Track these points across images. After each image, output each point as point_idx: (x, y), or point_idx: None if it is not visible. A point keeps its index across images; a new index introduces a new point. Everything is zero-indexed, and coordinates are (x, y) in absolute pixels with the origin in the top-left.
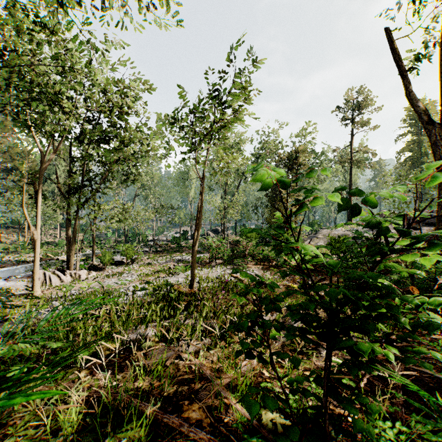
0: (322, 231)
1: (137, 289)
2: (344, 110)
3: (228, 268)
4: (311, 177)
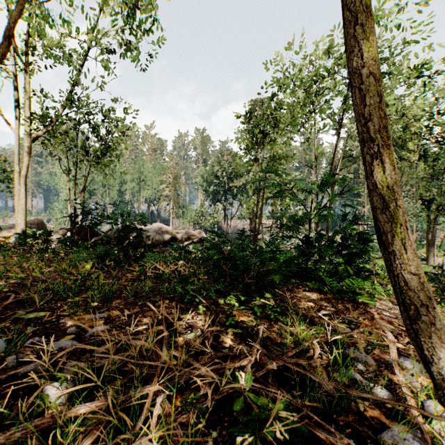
0: None
1: None
2: None
3: None
4: None
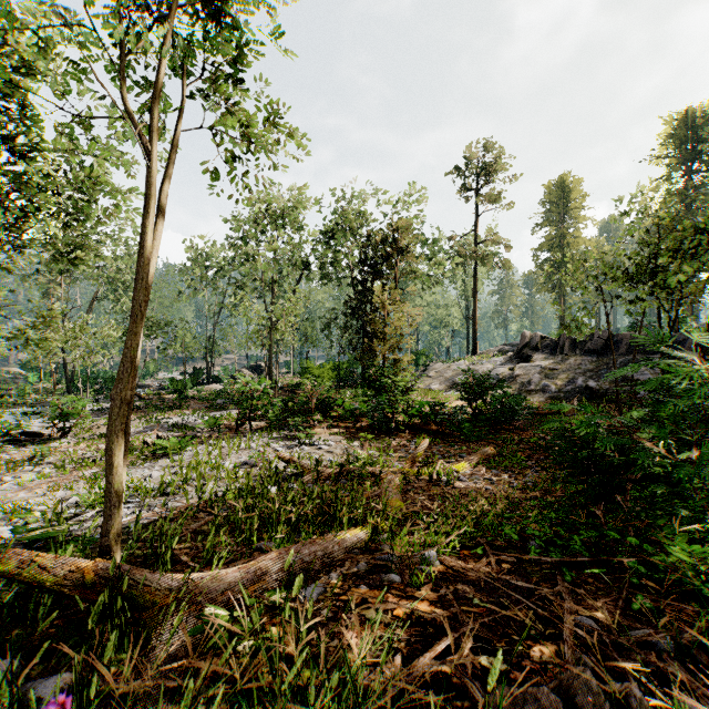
0: (434, 366)
1: (12, 513)
2: (465, 176)
3: (275, 439)
4: (419, 277)
